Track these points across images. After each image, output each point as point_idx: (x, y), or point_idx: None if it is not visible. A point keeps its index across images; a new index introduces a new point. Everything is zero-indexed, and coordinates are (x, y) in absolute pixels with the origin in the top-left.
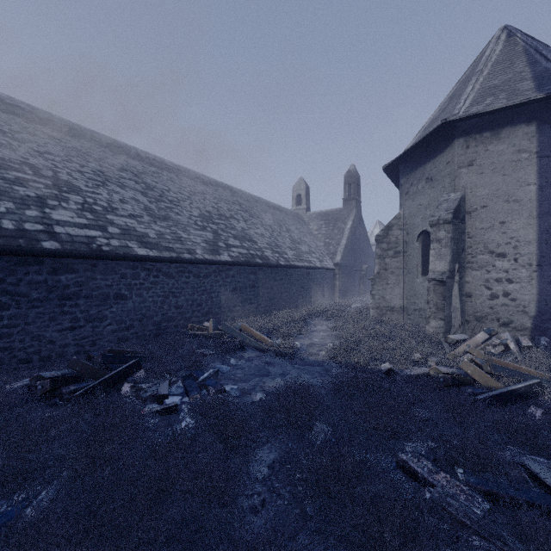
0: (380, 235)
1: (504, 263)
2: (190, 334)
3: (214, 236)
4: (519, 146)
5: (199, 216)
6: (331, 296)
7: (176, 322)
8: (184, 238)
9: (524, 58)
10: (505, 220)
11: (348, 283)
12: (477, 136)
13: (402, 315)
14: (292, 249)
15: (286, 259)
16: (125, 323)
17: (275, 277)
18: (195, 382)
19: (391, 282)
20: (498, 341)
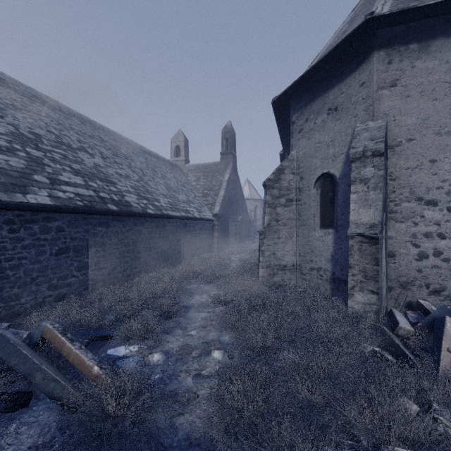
0: (270, 179)
1: (434, 212)
2: None
3: (29, 164)
4: None
5: (8, 134)
6: (209, 248)
7: None
8: None
9: None
10: (437, 158)
11: (226, 234)
12: (402, 48)
13: (295, 274)
14: (166, 196)
15: (157, 207)
16: None
17: (140, 230)
18: None
19: (283, 236)
20: None
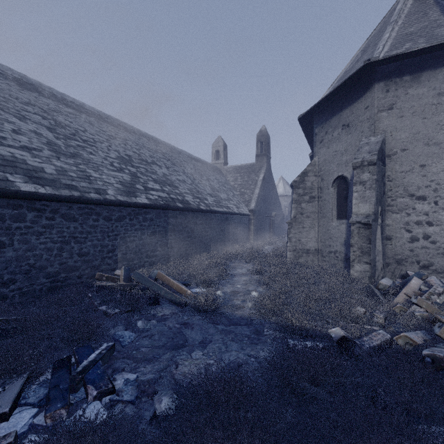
0: (296, 181)
1: (424, 205)
2: (95, 286)
3: (132, 178)
4: (439, 90)
5: (117, 158)
6: (246, 239)
7: (80, 271)
8: (94, 178)
9: (437, 8)
10: (425, 163)
11: (260, 227)
12: (397, 80)
13: (317, 257)
14: (212, 195)
15: (206, 204)
16: (1, 277)
17: (195, 221)
18: (67, 376)
19: (306, 226)
20: (441, 289)
